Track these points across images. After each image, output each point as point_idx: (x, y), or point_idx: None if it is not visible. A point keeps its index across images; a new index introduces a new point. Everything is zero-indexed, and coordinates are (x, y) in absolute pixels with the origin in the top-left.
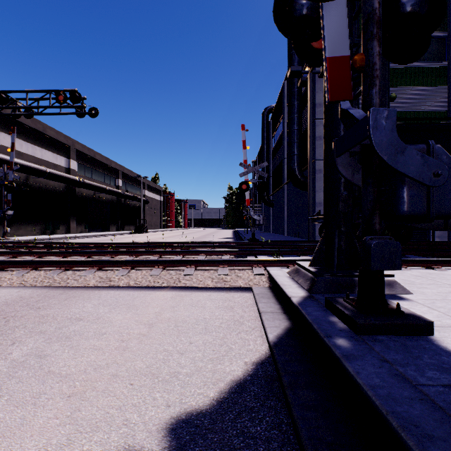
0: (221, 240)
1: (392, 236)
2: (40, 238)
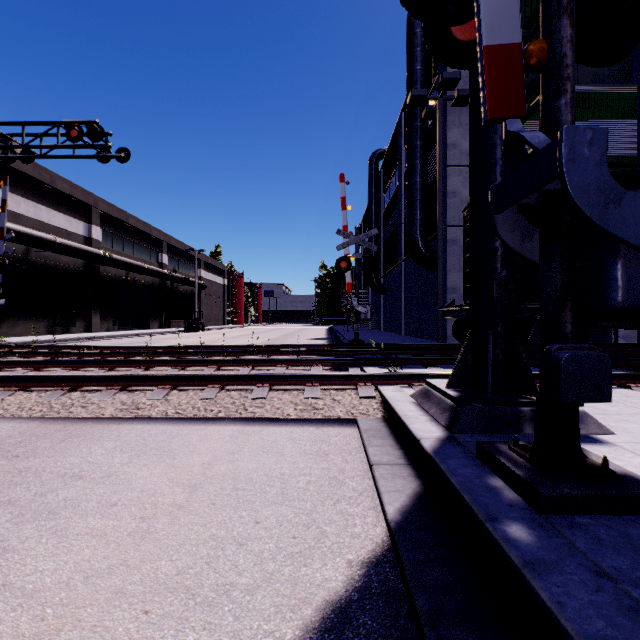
0: (310, 342)
1: None
2: (45, 339)
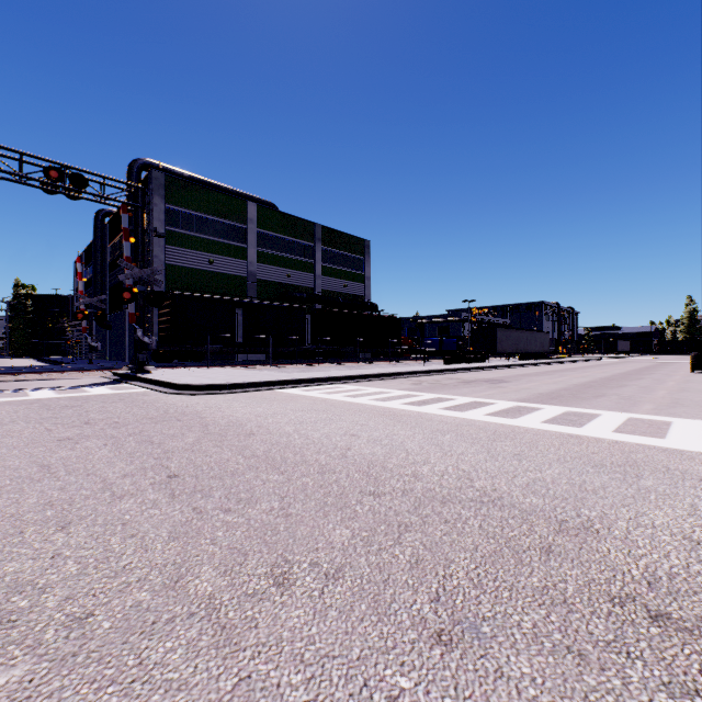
0: None
1: (194, 358)
2: None
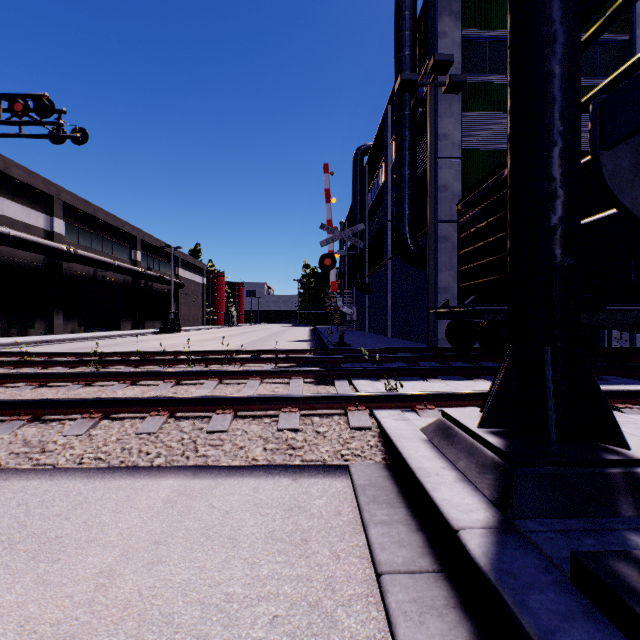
0: (292, 345)
1: None
2: None
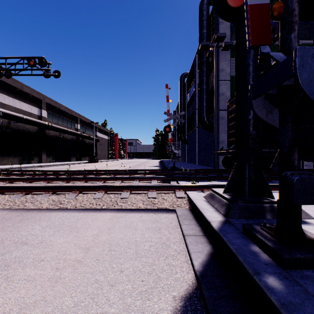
0: (151, 168)
1: None
2: (18, 167)
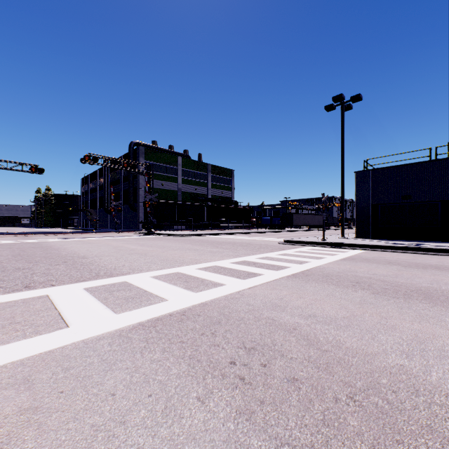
0: None
1: (159, 227)
2: None
